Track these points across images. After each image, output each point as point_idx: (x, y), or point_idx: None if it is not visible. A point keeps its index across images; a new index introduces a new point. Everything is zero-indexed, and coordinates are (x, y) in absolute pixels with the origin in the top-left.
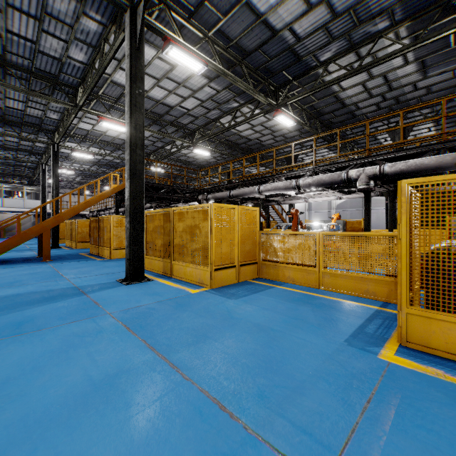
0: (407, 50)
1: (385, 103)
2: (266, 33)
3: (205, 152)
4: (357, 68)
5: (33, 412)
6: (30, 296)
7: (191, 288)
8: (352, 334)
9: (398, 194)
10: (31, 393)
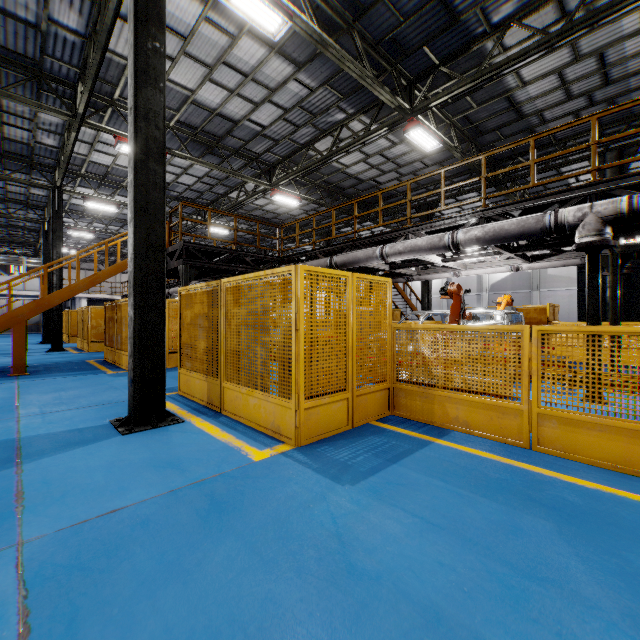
0: None
1: (590, 111)
2: None
3: (291, 200)
4: (564, 27)
5: None
6: None
7: (254, 444)
8: None
9: None
10: None
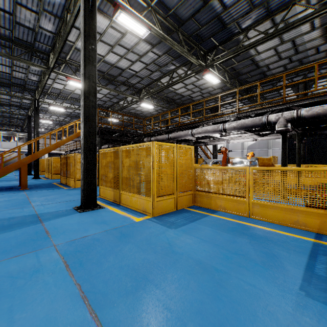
0: (318, 14)
1: (291, 65)
2: (198, 3)
3: (149, 106)
4: (273, 31)
5: None
6: None
7: (135, 216)
8: (303, 278)
9: None
10: None
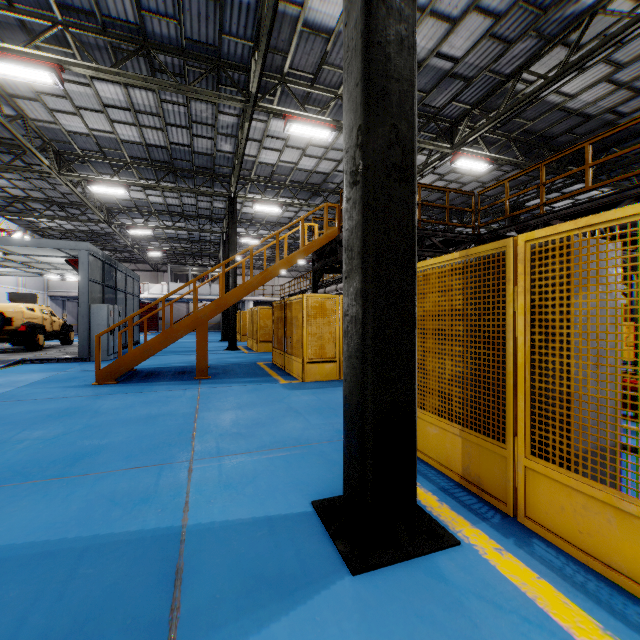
0: None
1: None
2: None
3: (478, 164)
4: None
5: None
6: None
7: None
8: None
9: None
10: None
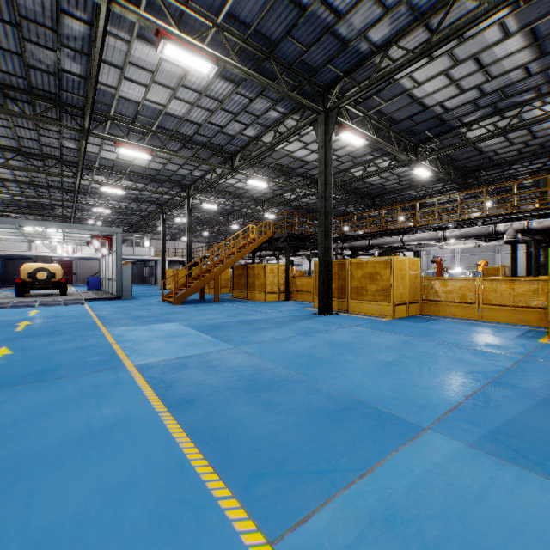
0: None
1: (527, 148)
2: (417, 109)
3: None
4: (502, 131)
5: (390, 346)
6: (277, 319)
7: (377, 318)
8: (517, 336)
9: (547, 255)
10: (378, 343)
